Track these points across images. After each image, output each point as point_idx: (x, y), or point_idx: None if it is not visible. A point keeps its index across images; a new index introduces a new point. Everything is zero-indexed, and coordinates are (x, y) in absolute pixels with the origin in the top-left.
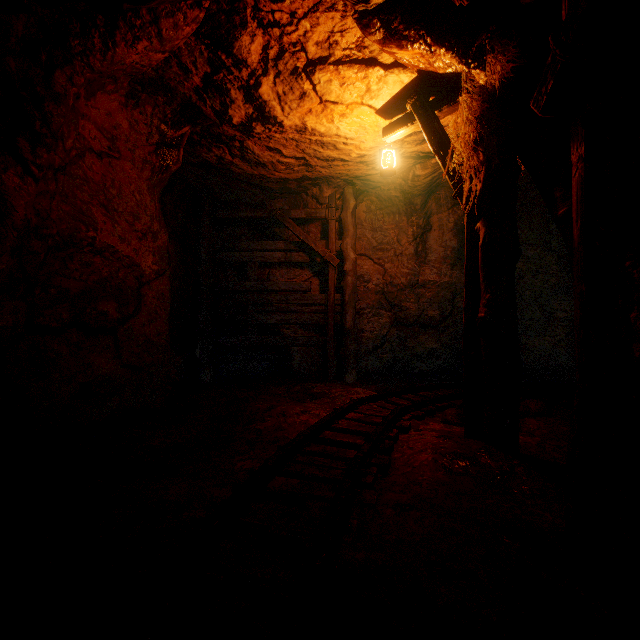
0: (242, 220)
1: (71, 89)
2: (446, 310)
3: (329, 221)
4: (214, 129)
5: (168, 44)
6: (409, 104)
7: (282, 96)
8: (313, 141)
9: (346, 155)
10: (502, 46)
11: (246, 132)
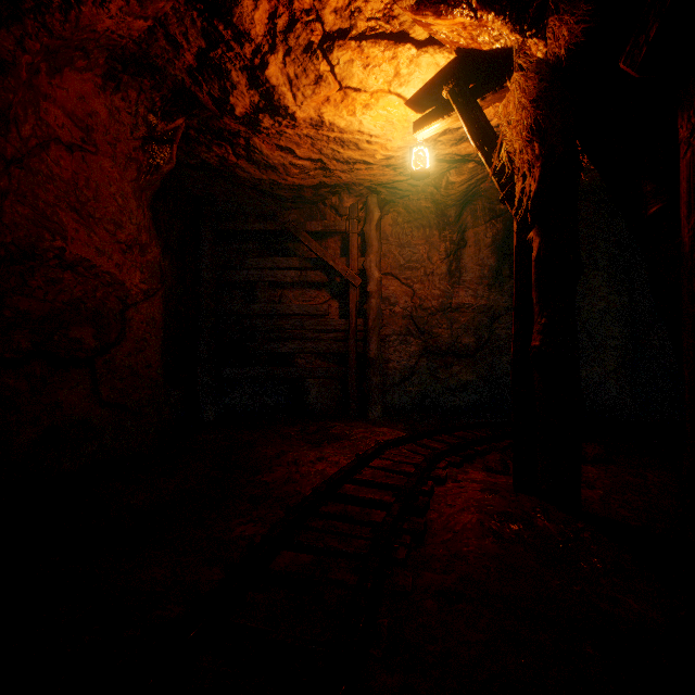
0: (250, 234)
1: (22, 56)
2: (483, 337)
3: (350, 235)
4: (214, 122)
5: (150, 6)
6: (446, 91)
7: (294, 80)
8: (331, 139)
9: (370, 156)
10: (570, 3)
11: (252, 126)
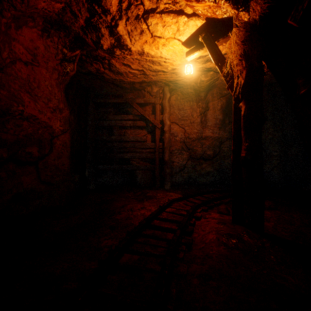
0: (110, 104)
1: (2, 19)
2: (216, 151)
3: (156, 104)
4: (93, 52)
5: None
6: (201, 37)
7: (130, 32)
8: (147, 60)
9: (165, 68)
10: None
11: (111, 54)
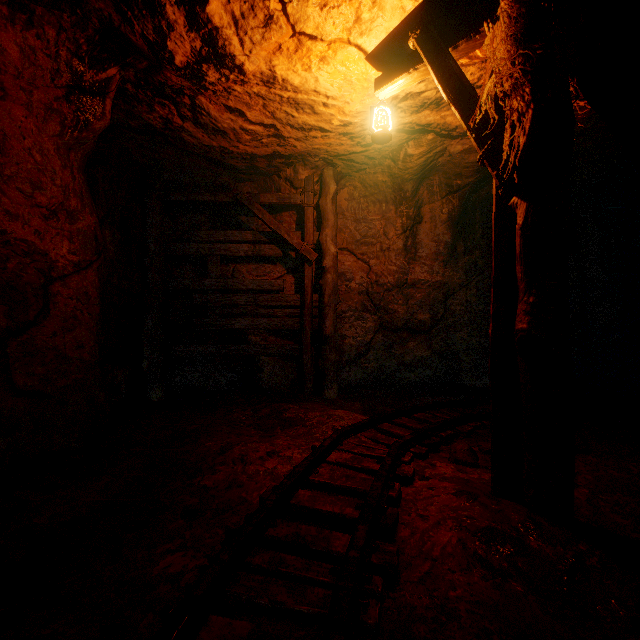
0: (202, 206)
1: None
2: (438, 313)
3: (305, 208)
4: (153, 75)
5: None
6: (413, 39)
7: (240, 20)
8: (285, 99)
9: (326, 122)
10: None
11: (196, 80)
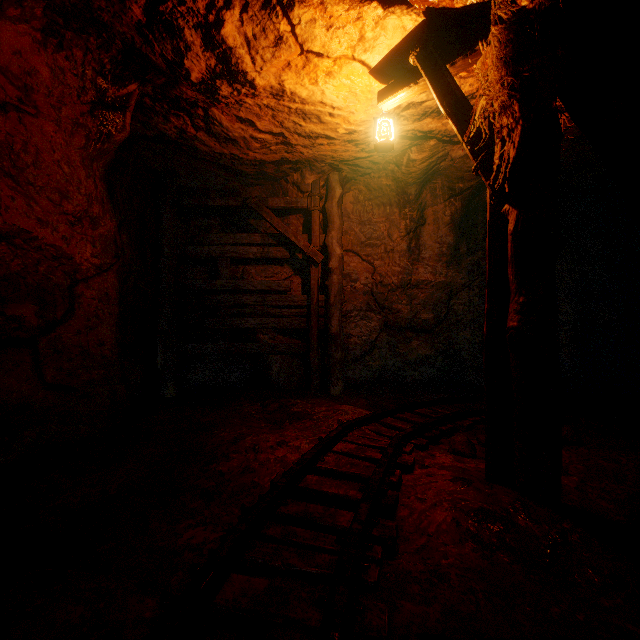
0: (212, 210)
1: None
2: (441, 313)
3: (312, 211)
4: (170, 90)
5: None
6: (413, 56)
7: (252, 41)
8: (293, 110)
9: (332, 131)
10: None
11: (209, 94)
